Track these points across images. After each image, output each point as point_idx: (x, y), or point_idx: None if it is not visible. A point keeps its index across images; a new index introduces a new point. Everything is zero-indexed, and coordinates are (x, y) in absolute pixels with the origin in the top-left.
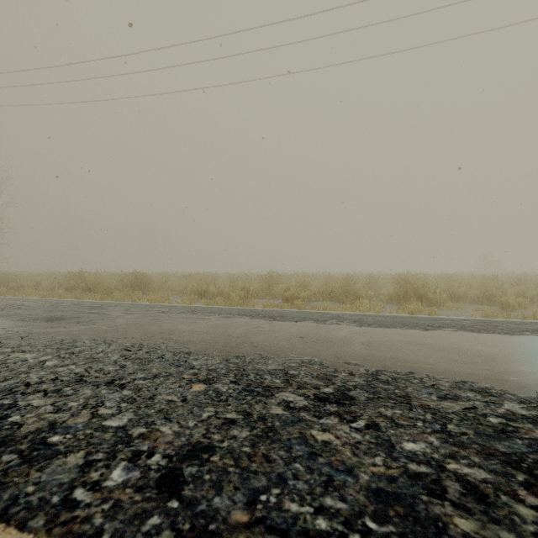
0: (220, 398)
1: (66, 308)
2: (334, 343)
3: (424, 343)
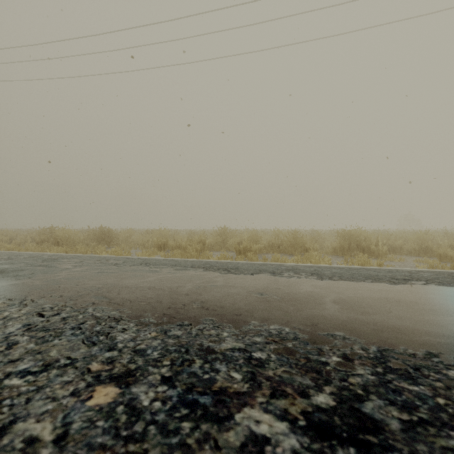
0: (132, 430)
1: (19, 261)
2: (301, 302)
3: (406, 301)
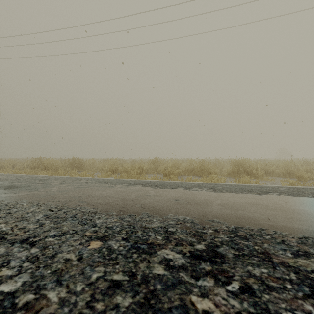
0: (111, 256)
1: (24, 180)
2: (199, 204)
3: (261, 204)
